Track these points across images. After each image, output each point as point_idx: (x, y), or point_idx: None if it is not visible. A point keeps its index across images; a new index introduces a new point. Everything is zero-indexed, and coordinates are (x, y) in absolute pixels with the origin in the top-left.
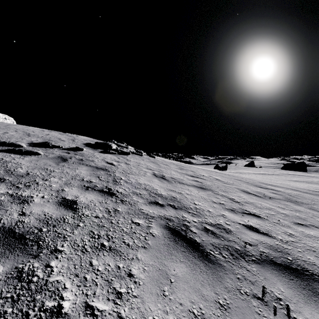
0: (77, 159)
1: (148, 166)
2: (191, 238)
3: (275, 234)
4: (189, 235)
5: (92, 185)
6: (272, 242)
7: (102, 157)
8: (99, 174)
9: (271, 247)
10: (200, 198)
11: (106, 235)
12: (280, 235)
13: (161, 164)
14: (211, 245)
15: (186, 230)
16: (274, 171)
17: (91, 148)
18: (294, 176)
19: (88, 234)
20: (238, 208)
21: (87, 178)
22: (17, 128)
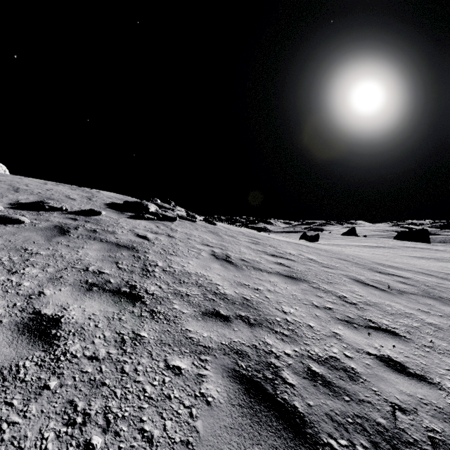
0: (86, 230)
1: (204, 239)
2: (285, 401)
3: (437, 375)
4: (282, 393)
5: (101, 280)
6: (442, 401)
7: (131, 225)
8: (120, 256)
9: (445, 416)
10: (291, 297)
11: (103, 412)
12: (446, 377)
13: (225, 235)
14: (329, 421)
15: (274, 380)
16: (386, 242)
17: (116, 210)
18: (415, 249)
19: (62, 411)
20: (356, 317)
21: (96, 265)
22: (1, 179)
